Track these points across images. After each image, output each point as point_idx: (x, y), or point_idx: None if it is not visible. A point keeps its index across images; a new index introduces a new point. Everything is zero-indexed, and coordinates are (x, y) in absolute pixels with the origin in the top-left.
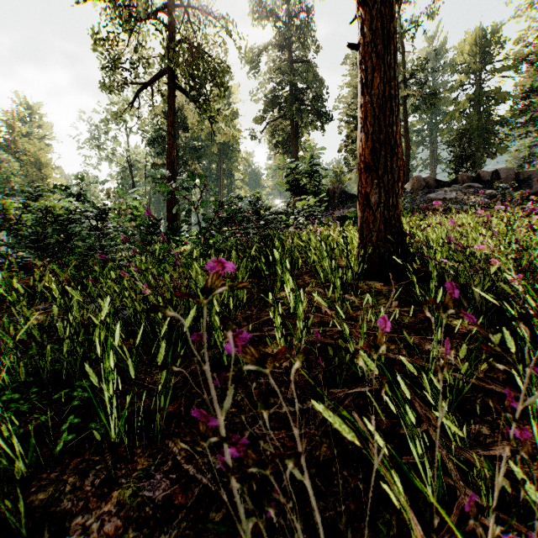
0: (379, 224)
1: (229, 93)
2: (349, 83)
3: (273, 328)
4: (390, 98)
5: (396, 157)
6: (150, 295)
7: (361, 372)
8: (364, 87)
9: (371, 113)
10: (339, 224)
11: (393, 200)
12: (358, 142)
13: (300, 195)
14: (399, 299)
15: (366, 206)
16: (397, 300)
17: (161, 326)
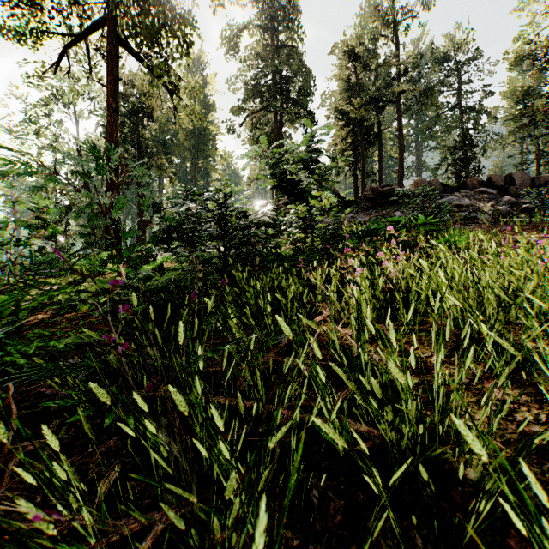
0: None
1: (204, 83)
2: (339, 74)
3: None
4: None
5: None
6: None
7: None
8: None
9: None
10: (358, 242)
11: None
12: None
13: (293, 195)
14: None
15: None
16: None
17: None
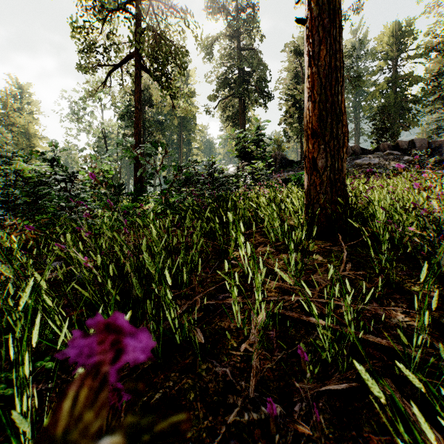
0: (326, 186)
1: (187, 76)
2: (288, 67)
3: (229, 295)
4: (335, 69)
5: (341, 124)
6: (92, 268)
7: (331, 357)
8: (311, 58)
9: (317, 83)
10: (282, 186)
11: (339, 164)
12: (305, 110)
13: (248, 160)
14: (351, 261)
15: (313, 170)
16: (348, 262)
17: (109, 299)
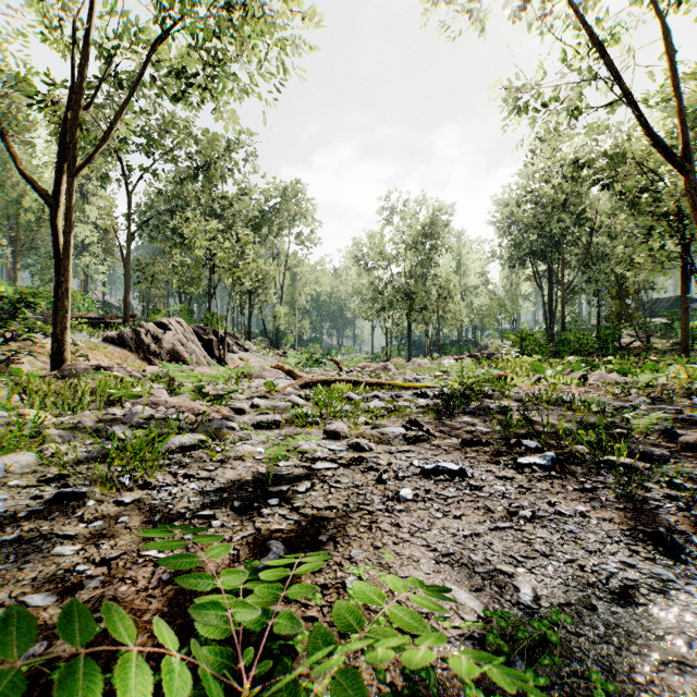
0: None
1: None
2: None
3: None
4: None
5: None
6: None
7: None
8: None
9: None
10: None
11: None
12: None
13: None
14: None
15: None
16: None
17: None
